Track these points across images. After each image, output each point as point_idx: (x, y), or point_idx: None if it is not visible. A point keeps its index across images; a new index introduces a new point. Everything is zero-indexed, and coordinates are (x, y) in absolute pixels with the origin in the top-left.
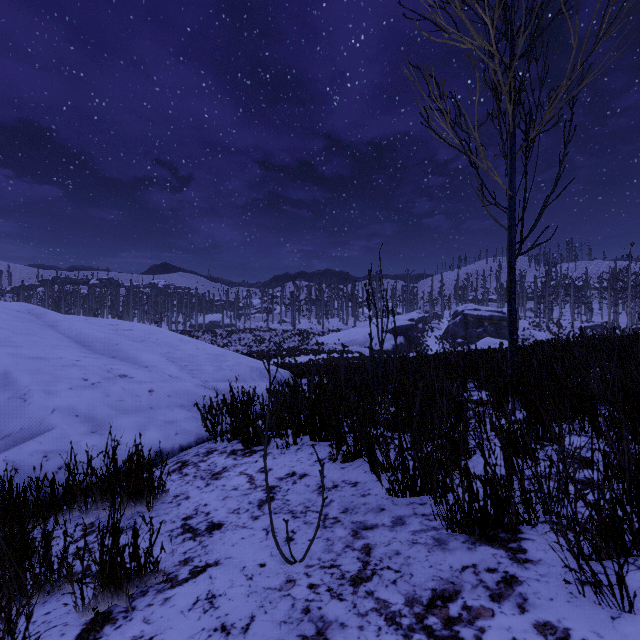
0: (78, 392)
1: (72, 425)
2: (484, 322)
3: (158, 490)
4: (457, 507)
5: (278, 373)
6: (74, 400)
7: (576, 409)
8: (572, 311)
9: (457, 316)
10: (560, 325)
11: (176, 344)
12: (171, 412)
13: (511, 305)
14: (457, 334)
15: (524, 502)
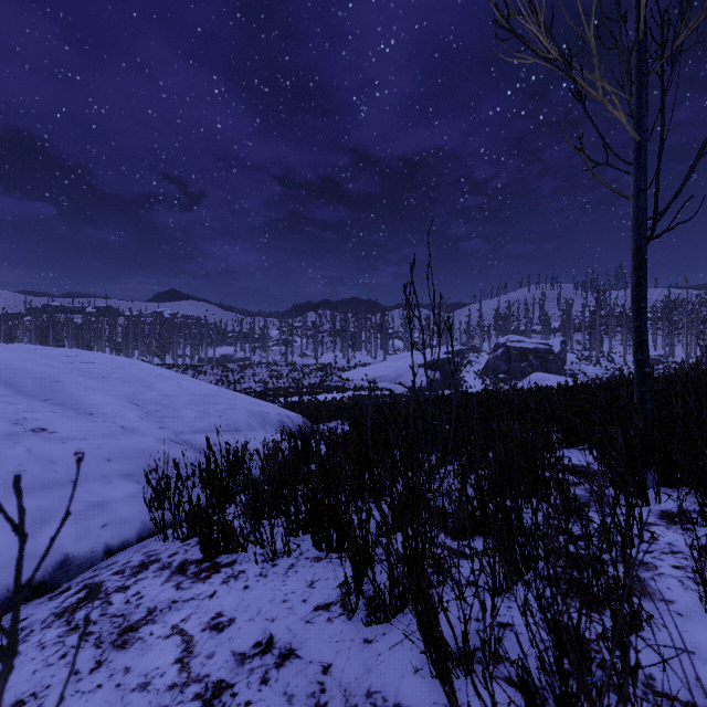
0: None
1: None
2: (529, 355)
3: None
4: None
5: (287, 418)
6: None
7: None
8: (625, 343)
9: (498, 349)
10: (612, 359)
11: (151, 381)
12: (106, 486)
13: (640, 319)
14: (499, 369)
15: None
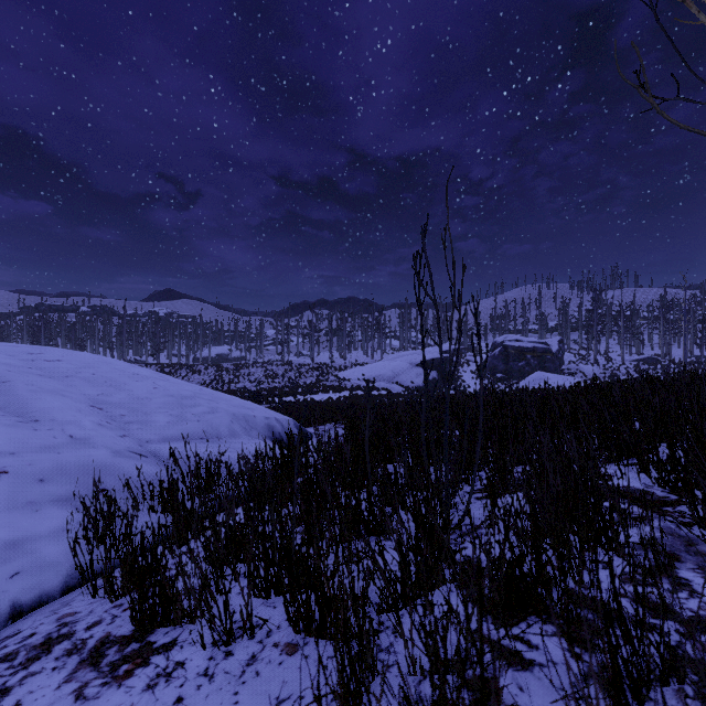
0: None
1: None
2: (526, 354)
3: None
4: None
5: (276, 422)
6: None
7: None
8: (622, 342)
9: (496, 348)
10: (609, 358)
11: (122, 381)
12: (31, 517)
13: None
14: (496, 368)
15: None
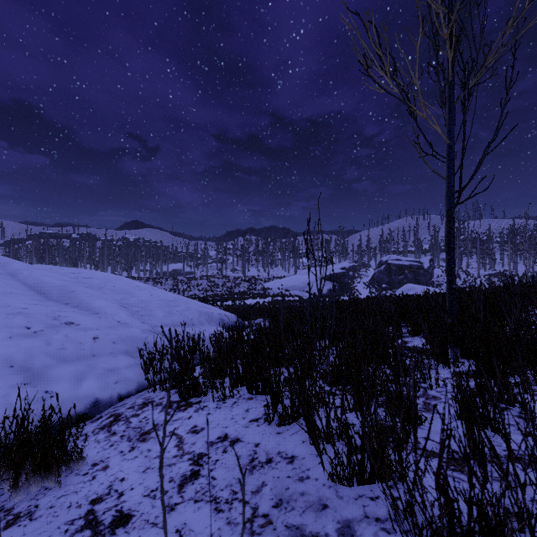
0: (17, 341)
1: (4, 377)
2: (405, 270)
3: (73, 459)
4: (430, 531)
5: (225, 317)
6: (11, 350)
7: (532, 366)
8: (478, 261)
9: (382, 265)
10: (468, 273)
11: (131, 291)
12: (114, 359)
13: (450, 254)
14: (382, 280)
15: (517, 516)
